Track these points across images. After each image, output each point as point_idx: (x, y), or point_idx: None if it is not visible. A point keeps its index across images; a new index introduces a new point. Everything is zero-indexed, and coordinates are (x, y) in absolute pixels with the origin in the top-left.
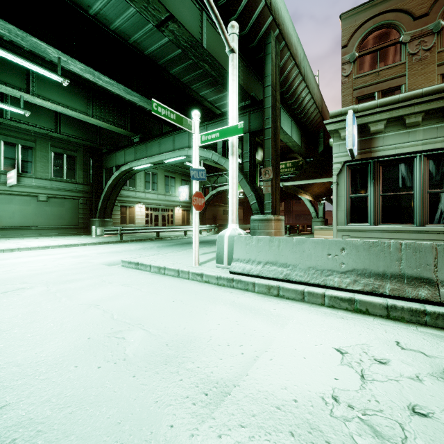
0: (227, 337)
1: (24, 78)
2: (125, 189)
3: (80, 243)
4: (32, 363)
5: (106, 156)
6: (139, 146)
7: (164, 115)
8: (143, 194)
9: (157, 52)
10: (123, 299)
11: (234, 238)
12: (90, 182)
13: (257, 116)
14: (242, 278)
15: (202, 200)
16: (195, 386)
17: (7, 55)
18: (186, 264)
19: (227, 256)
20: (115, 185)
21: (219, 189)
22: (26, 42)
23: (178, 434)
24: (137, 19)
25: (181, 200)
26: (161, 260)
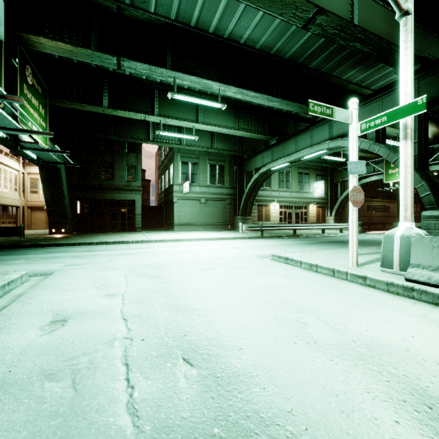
0: (432, 354)
1: (195, 112)
2: (262, 189)
3: (230, 237)
4: (242, 325)
5: (246, 161)
6: (276, 148)
7: (320, 113)
8: (277, 193)
9: (297, 52)
10: (288, 289)
11: (409, 239)
12: (234, 186)
13: (432, 80)
14: (428, 289)
15: (361, 196)
16: (409, 393)
17: (190, 99)
18: (341, 264)
19: (398, 260)
20: (254, 186)
21: (363, 181)
22: (200, 85)
23: (409, 433)
24: (279, 28)
25: (315, 197)
26: (310, 257)
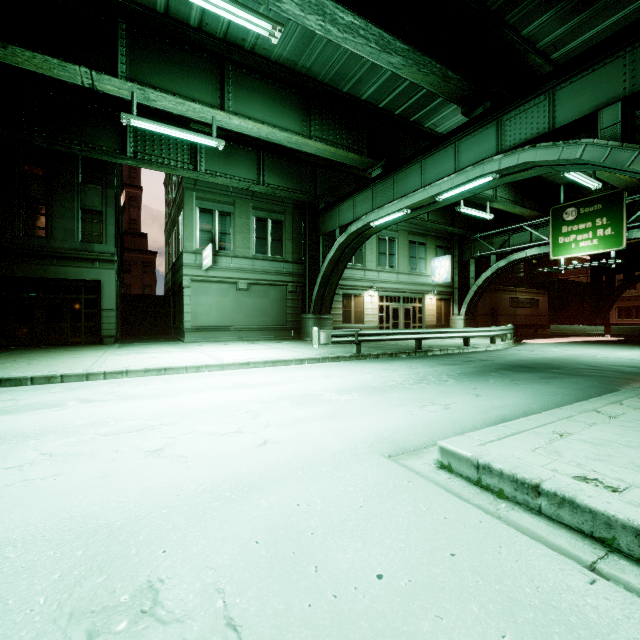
0: None
1: (217, 89)
2: (350, 267)
3: (294, 357)
4: None
5: (323, 215)
6: (381, 184)
7: None
8: (375, 274)
9: None
10: None
11: None
12: (301, 259)
13: None
14: None
15: None
16: None
17: None
18: None
19: None
20: (338, 259)
21: (514, 257)
22: None
23: None
24: None
25: (436, 282)
26: (634, 484)
